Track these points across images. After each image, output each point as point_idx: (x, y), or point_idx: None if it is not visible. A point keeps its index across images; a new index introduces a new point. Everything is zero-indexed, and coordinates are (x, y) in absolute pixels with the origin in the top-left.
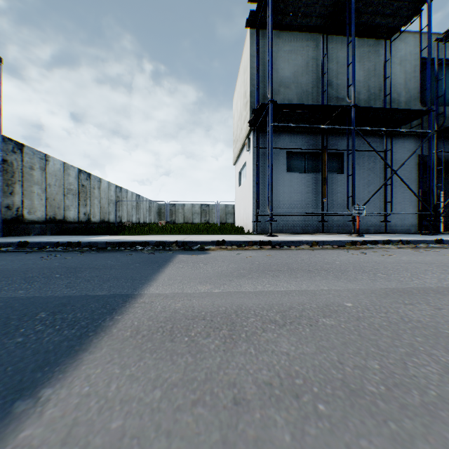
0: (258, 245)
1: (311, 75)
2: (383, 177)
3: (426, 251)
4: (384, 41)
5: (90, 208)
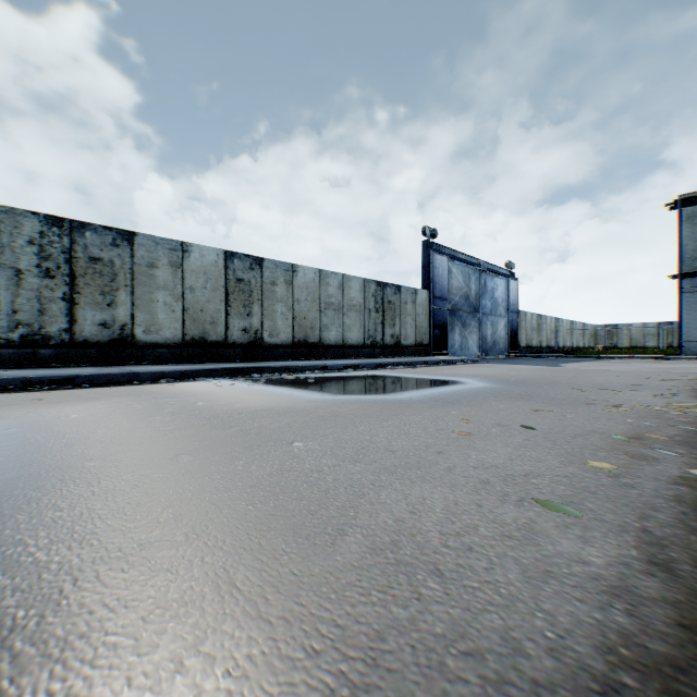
0: (653, 359)
1: None
2: None
3: None
4: None
5: (541, 338)
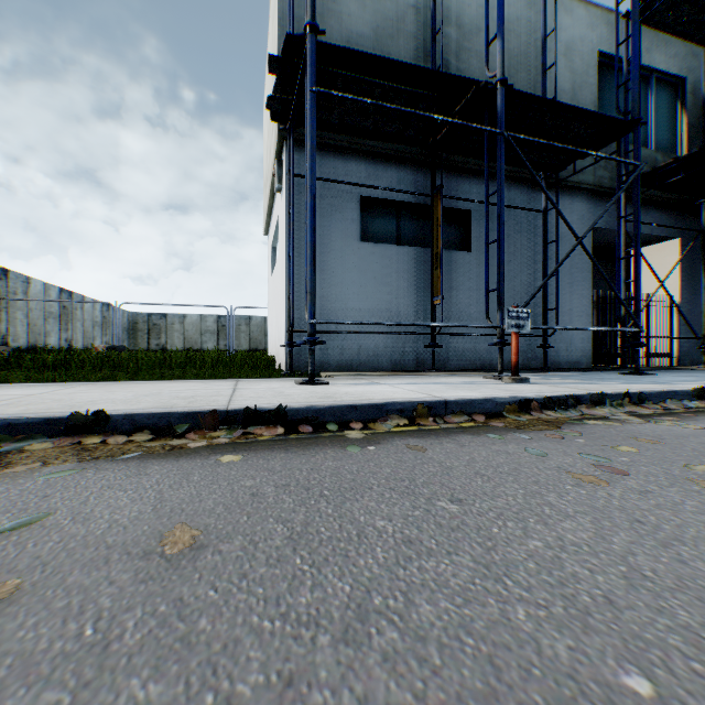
0: (239, 426)
1: (409, 41)
2: (538, 264)
3: None
4: None
5: None
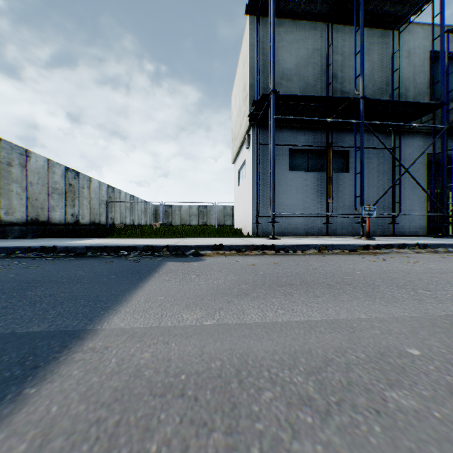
0: (260, 250)
1: (314, 67)
2: (390, 177)
3: (451, 256)
4: (392, 32)
5: (79, 209)
